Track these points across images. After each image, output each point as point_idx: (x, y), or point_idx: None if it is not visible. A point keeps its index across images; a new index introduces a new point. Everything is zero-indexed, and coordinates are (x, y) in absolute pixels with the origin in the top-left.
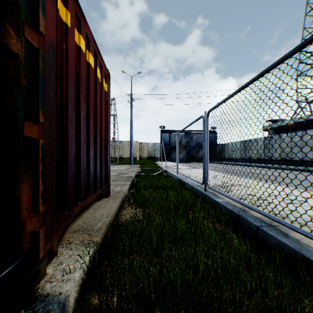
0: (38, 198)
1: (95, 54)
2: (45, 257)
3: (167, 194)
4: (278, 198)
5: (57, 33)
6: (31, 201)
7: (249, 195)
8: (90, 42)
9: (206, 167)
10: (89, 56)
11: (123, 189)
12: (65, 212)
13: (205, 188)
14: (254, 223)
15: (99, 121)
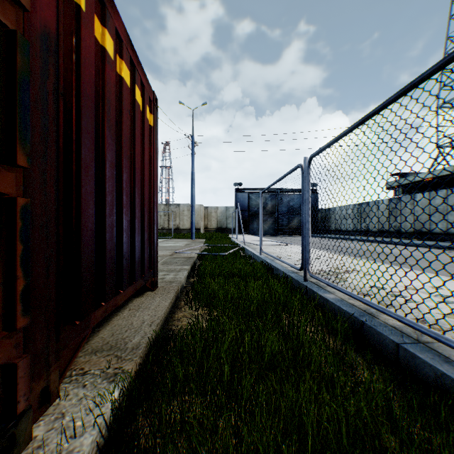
0: (15, 304)
1: (132, 65)
2: (30, 409)
3: (245, 286)
4: (420, 293)
5: (59, 15)
6: (0, 310)
7: (374, 288)
8: (123, 44)
9: (306, 243)
10: (121, 67)
11: (179, 277)
12: (76, 321)
13: (305, 276)
14: (391, 337)
15: (138, 172)
